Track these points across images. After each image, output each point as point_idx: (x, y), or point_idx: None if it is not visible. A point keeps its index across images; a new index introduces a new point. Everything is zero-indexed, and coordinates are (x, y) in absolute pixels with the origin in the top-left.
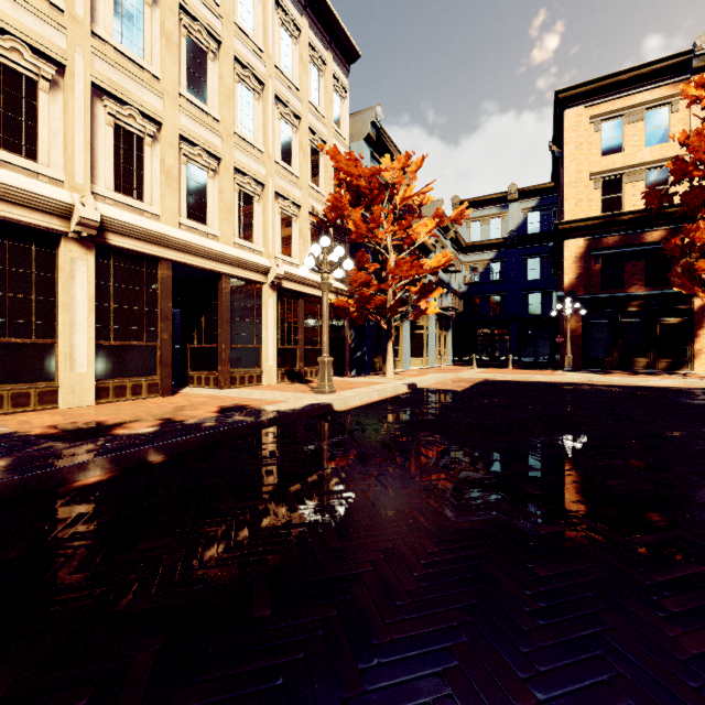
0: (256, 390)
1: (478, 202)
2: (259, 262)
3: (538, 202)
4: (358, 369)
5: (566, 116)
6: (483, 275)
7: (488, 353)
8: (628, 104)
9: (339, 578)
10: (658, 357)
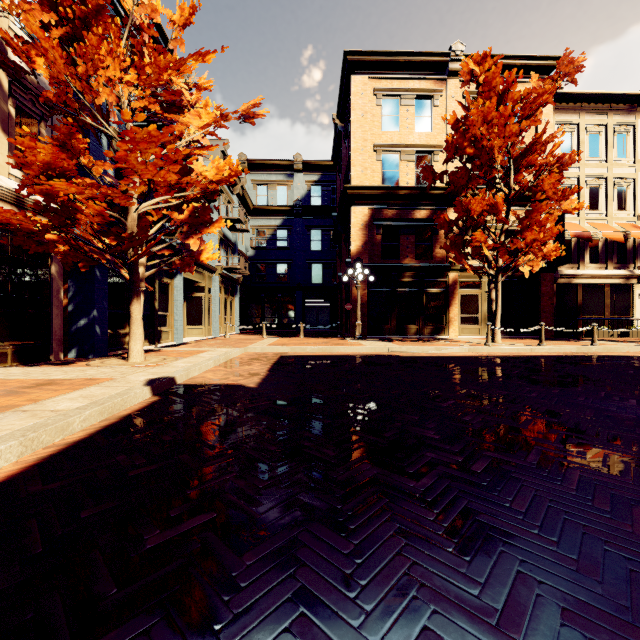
0: None
1: (266, 165)
2: None
3: (320, 177)
4: (81, 348)
5: (354, 80)
6: (270, 241)
7: (275, 320)
8: (403, 87)
9: None
10: (424, 324)
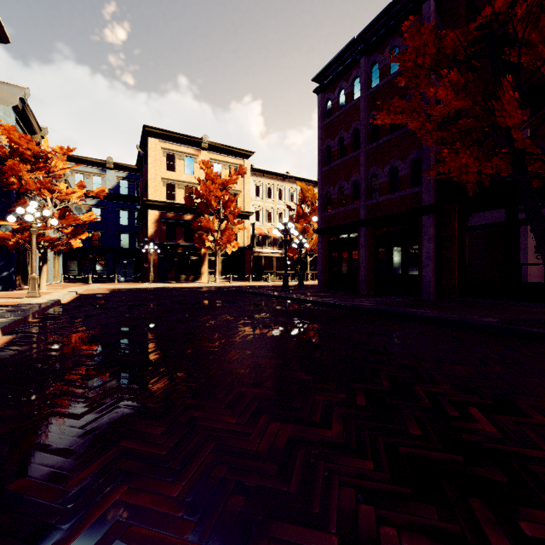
0: None
1: (83, 160)
2: None
3: (127, 175)
4: (5, 286)
5: (150, 141)
6: None
7: (91, 272)
8: (178, 149)
9: (156, 313)
10: (190, 275)
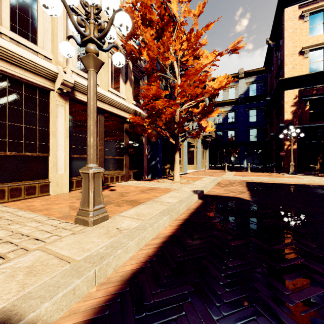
0: (10, 210)
1: None
2: (38, 62)
3: (255, 78)
4: (153, 174)
5: (286, 12)
6: (224, 119)
7: (227, 162)
8: None
9: None
10: None
